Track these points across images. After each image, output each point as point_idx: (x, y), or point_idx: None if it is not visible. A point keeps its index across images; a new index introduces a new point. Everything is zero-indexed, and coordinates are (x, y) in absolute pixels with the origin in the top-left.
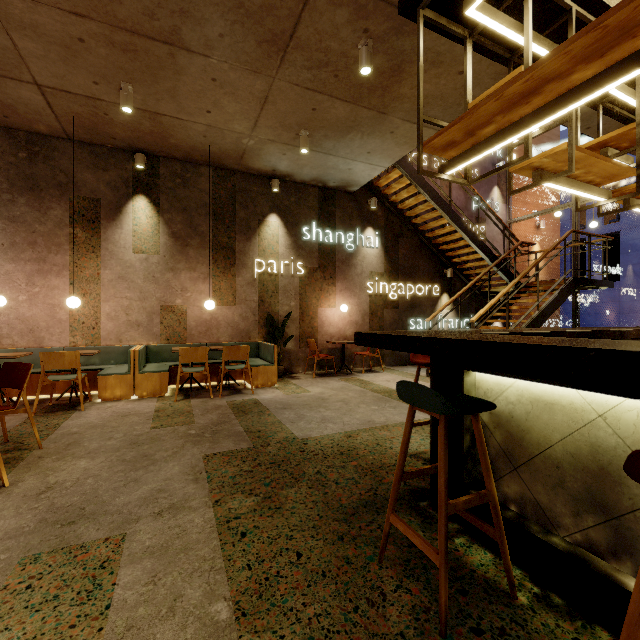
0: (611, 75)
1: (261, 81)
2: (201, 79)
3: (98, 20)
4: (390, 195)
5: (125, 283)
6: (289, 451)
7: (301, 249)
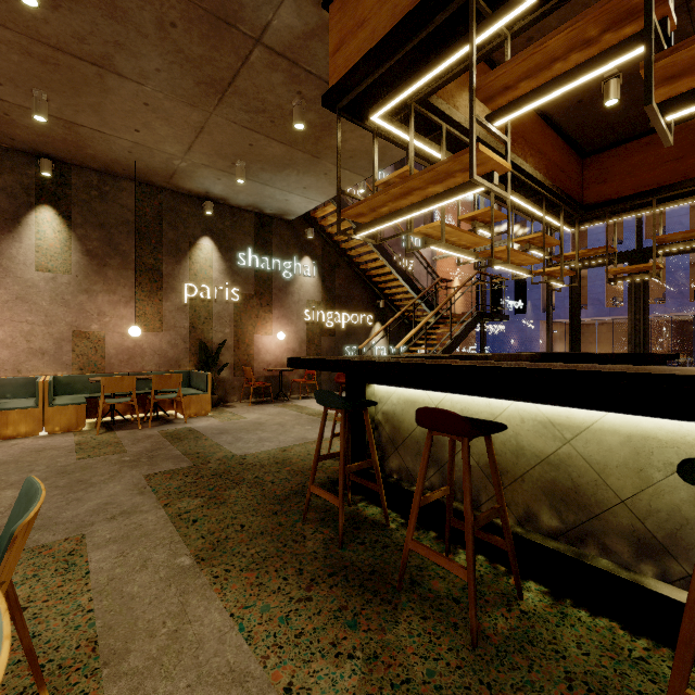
0: (444, 197)
1: (198, 113)
2: (132, 101)
3: (15, 30)
4: (327, 226)
5: (25, 305)
6: (229, 465)
7: (236, 275)
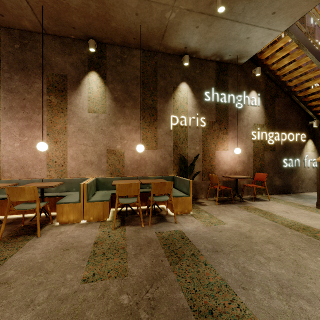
0: None
1: None
2: None
3: None
4: (270, 65)
5: (83, 134)
6: None
7: (203, 108)
